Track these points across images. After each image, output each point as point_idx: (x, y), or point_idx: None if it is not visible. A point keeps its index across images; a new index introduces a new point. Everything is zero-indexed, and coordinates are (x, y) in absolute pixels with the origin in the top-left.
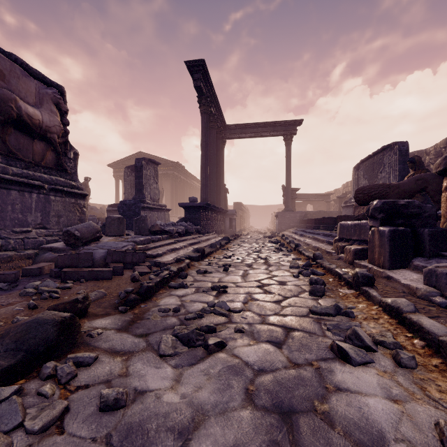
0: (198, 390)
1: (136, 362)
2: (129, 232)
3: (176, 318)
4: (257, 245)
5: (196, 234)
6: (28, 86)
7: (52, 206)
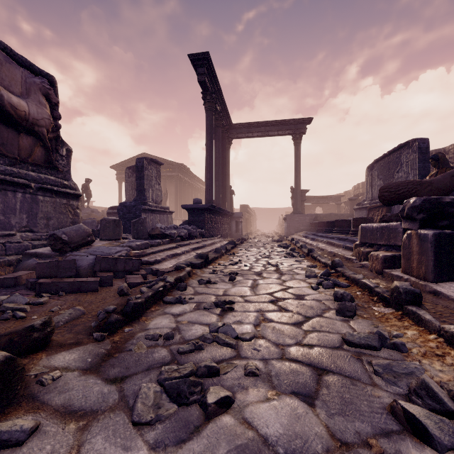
0: None
1: (96, 435)
2: (128, 235)
3: (167, 350)
4: (265, 250)
5: (200, 238)
6: (13, 74)
7: (40, 207)
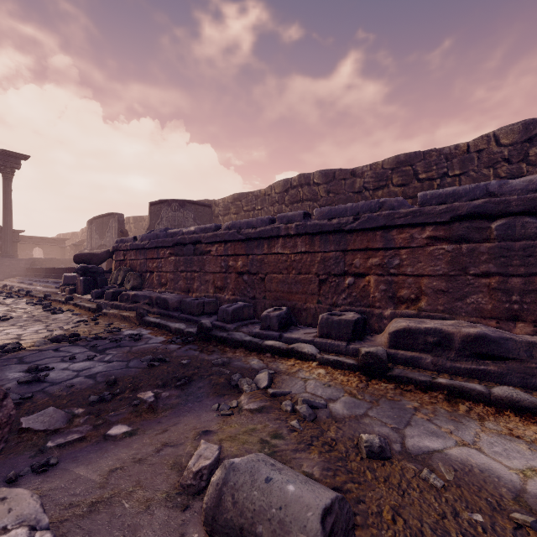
0: (9, 323)
1: None
2: None
3: None
4: None
5: None
6: None
7: None
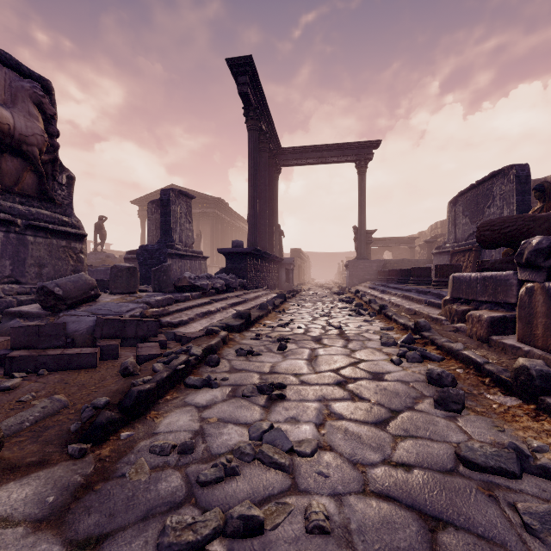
0: None
1: None
2: (148, 287)
3: (180, 475)
4: (324, 305)
5: (241, 290)
6: None
7: (29, 250)
